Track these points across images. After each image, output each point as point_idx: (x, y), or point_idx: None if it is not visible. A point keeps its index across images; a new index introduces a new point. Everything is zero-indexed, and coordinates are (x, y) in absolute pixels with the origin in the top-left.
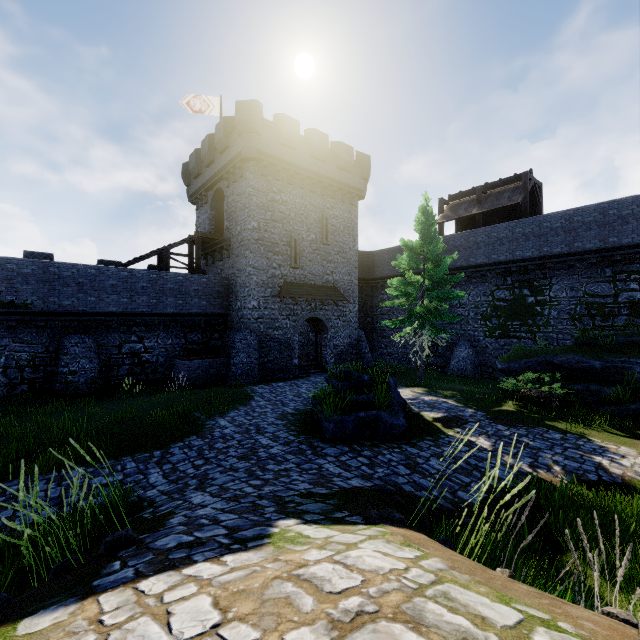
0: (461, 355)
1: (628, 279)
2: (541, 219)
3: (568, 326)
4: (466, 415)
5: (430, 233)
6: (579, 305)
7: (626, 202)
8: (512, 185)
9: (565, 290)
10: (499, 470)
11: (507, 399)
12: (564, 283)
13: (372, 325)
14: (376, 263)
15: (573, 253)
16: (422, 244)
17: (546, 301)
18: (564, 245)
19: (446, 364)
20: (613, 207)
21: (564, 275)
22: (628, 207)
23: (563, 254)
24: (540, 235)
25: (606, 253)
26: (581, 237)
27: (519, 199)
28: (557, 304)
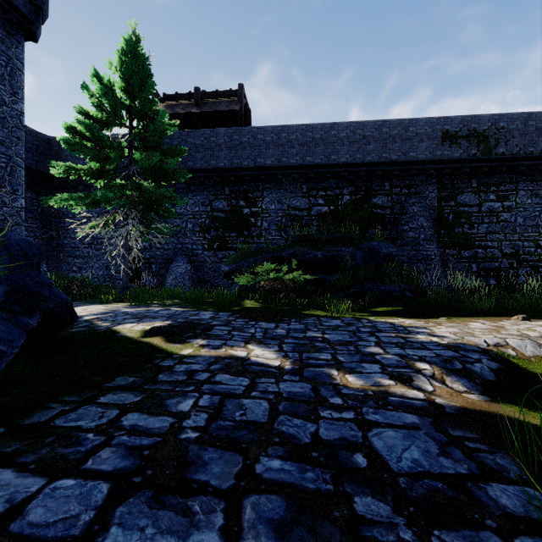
0: (179, 270)
1: (318, 195)
2: (256, 130)
3: (276, 236)
4: (205, 318)
5: (140, 70)
6: (285, 217)
7: (318, 127)
8: (228, 99)
9: (274, 203)
10: (389, 430)
11: (244, 299)
12: (273, 196)
13: (58, 241)
14: (64, 154)
15: (281, 167)
16: (127, 83)
17: (259, 213)
18: (274, 158)
19: (161, 284)
20: (309, 130)
21: (273, 188)
22: (319, 132)
23: (274, 167)
24: (255, 146)
25: (304, 170)
26: (287, 153)
27: (237, 107)
28: (268, 216)
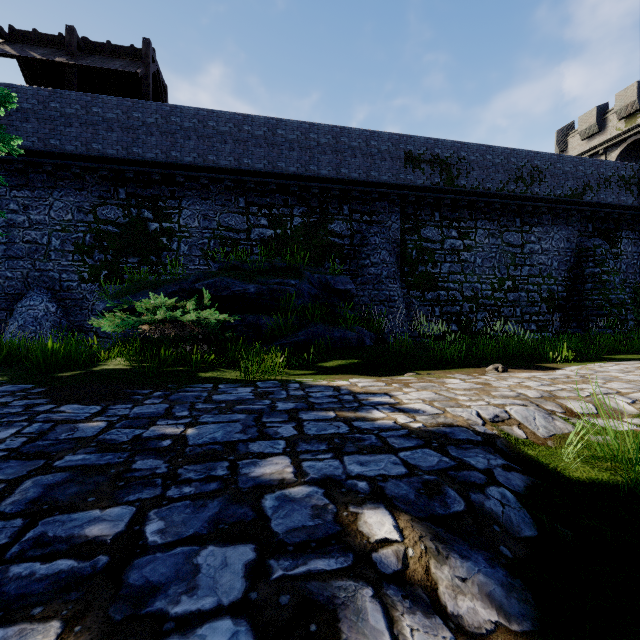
0: (32, 313)
1: (260, 213)
2: (169, 109)
3: (201, 266)
4: None
5: None
6: (213, 239)
7: (259, 121)
8: (128, 59)
9: (198, 218)
10: None
11: (114, 356)
12: (197, 208)
13: None
14: None
15: (208, 168)
16: None
17: (175, 230)
18: (198, 154)
19: None
20: (248, 123)
21: (197, 198)
22: (261, 128)
23: (196, 166)
24: (168, 132)
25: (241, 176)
26: (216, 149)
27: (138, 70)
28: (189, 236)
